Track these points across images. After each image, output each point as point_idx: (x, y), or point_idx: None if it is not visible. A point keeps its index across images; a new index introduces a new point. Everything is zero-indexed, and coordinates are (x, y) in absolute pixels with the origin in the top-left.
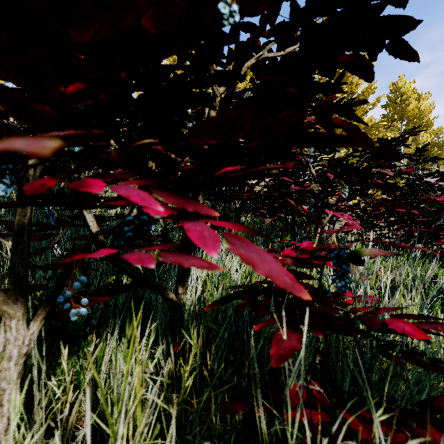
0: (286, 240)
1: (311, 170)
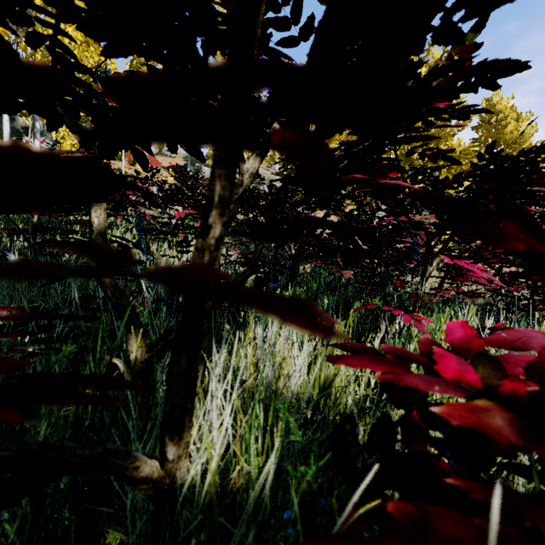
0: (376, 304)
1: None
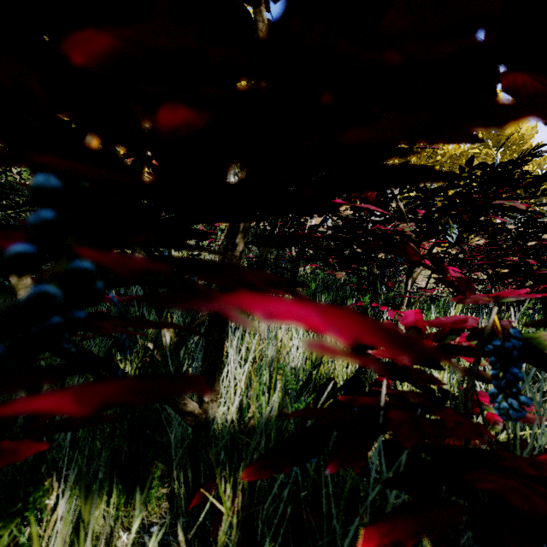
0: (365, 302)
1: (398, 203)
